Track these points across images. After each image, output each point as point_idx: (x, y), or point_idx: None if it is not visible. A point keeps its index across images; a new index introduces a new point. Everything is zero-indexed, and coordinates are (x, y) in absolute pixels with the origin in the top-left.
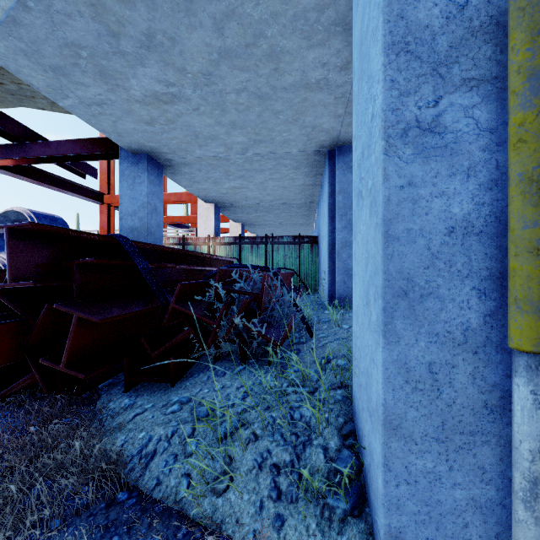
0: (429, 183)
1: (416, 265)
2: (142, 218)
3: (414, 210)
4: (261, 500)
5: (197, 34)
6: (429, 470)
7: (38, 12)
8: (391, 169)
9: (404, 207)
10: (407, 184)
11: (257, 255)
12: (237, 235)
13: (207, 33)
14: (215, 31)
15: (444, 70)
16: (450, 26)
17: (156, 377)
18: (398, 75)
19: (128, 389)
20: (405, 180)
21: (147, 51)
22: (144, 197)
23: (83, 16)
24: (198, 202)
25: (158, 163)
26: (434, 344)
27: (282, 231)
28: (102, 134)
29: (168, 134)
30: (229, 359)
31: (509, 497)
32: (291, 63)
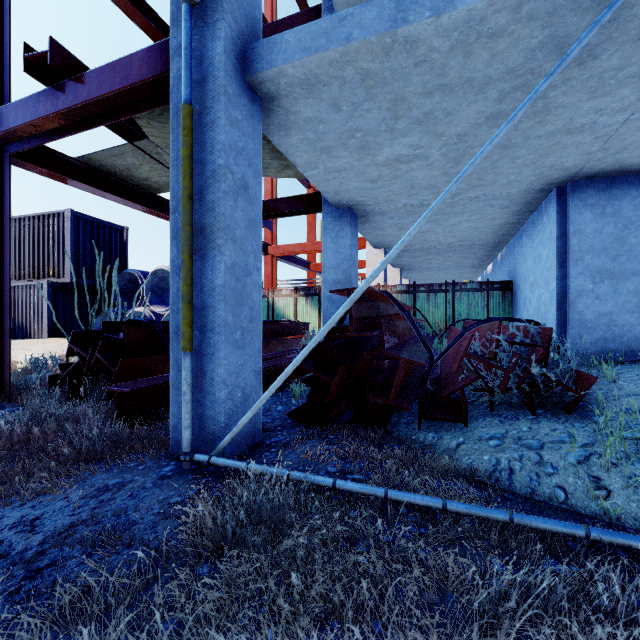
0: None
1: None
2: (345, 270)
3: None
4: None
5: (476, 106)
6: None
7: (345, 112)
8: None
9: None
10: None
11: (435, 304)
12: (395, 282)
13: (486, 104)
14: (495, 101)
15: None
16: None
17: (448, 418)
18: None
19: (420, 426)
20: None
21: (416, 126)
22: (347, 249)
23: (380, 109)
24: (366, 248)
25: (355, 214)
26: None
27: (442, 275)
28: (267, 185)
29: (384, 188)
30: (504, 408)
31: None
32: (560, 115)
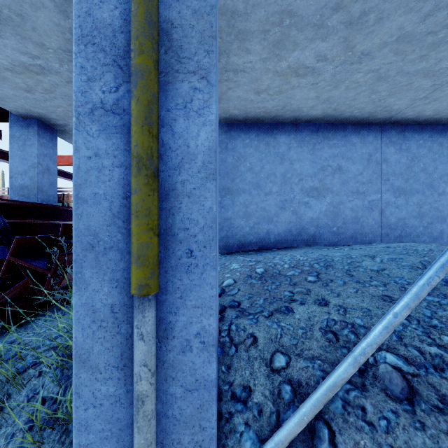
0: (111, 155)
1: (101, 223)
2: (32, 177)
3: (100, 177)
4: (13, 432)
5: (43, 13)
6: (112, 393)
7: None
8: (81, 142)
9: (91, 175)
10: (93, 155)
11: None
12: None
13: (53, 14)
14: (60, 13)
15: (123, 62)
16: (127, 27)
17: None
18: (87, 63)
19: None
20: (92, 151)
21: None
22: (34, 158)
23: None
24: None
25: (51, 128)
26: (115, 289)
27: None
28: None
29: (51, 102)
30: None
31: (171, 409)
32: None
